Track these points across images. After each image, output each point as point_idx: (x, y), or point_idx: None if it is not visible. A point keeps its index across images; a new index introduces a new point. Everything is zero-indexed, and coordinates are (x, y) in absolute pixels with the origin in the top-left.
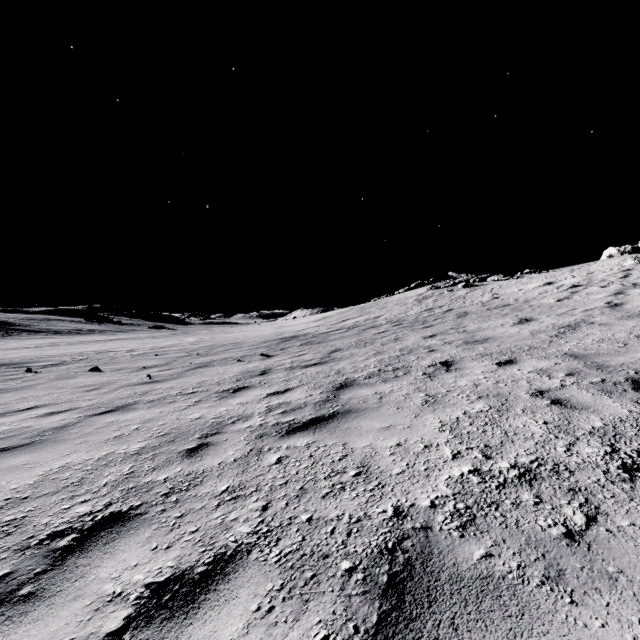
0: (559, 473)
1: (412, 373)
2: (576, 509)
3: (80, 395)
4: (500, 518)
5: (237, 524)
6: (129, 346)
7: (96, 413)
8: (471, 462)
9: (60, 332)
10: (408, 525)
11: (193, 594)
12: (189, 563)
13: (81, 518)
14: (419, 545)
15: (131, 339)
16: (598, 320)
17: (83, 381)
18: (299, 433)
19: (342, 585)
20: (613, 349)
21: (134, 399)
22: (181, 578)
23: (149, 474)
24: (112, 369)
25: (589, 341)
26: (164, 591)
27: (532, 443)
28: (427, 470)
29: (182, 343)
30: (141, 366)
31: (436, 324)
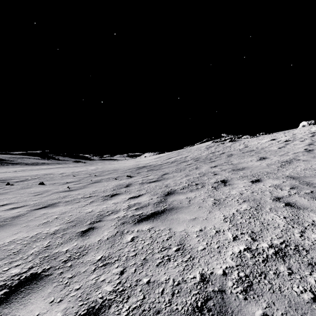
0: (299, 252)
1: (206, 186)
2: None
3: (31, 198)
4: (268, 285)
5: (104, 284)
6: (61, 171)
7: (37, 208)
8: (244, 243)
9: (28, 164)
10: (210, 288)
11: None
12: (71, 314)
13: (12, 277)
14: (218, 305)
15: (62, 167)
16: (302, 158)
17: (34, 190)
18: (144, 222)
19: None
20: (313, 174)
21: (58, 200)
22: None
23: (58, 247)
24: (50, 183)
25: (299, 169)
26: None
27: (279, 230)
28: (219, 248)
29: (88, 169)
30: (65, 182)
31: (216, 160)
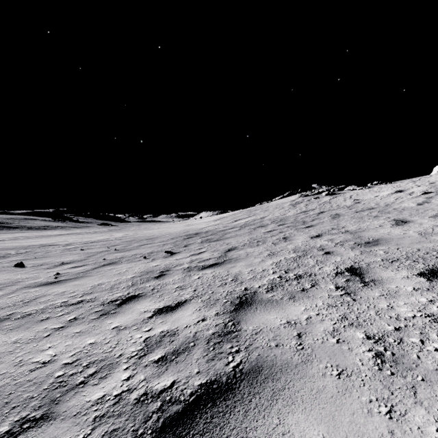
0: None
1: (321, 285)
2: None
3: None
4: None
5: None
6: (69, 240)
7: None
8: None
9: (32, 228)
10: None
11: None
12: None
13: None
14: None
15: (76, 234)
16: None
17: None
18: None
19: None
20: None
21: (12, 311)
22: None
23: None
24: (35, 264)
25: None
26: None
27: None
28: None
29: (110, 238)
30: (61, 261)
31: (316, 224)
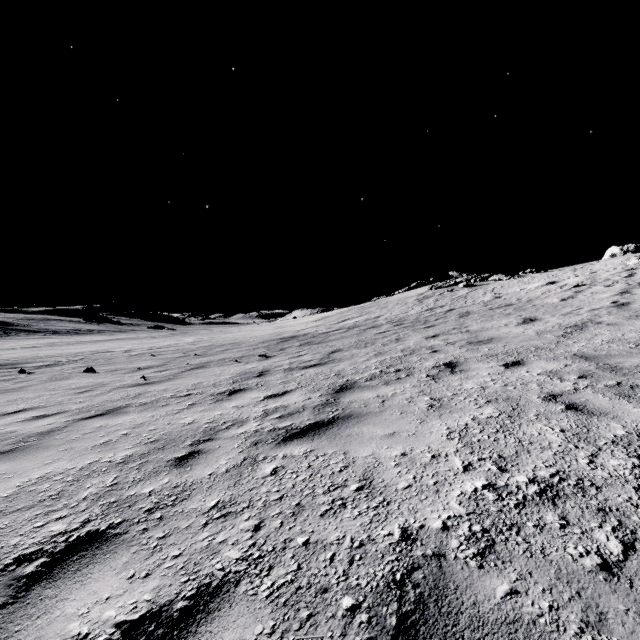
0: (584, 489)
1: (415, 375)
2: (609, 534)
3: (71, 397)
4: (523, 544)
5: (225, 547)
6: (126, 346)
7: (85, 417)
8: (485, 475)
9: (58, 332)
10: (418, 552)
11: (170, 638)
12: (168, 596)
13: (54, 538)
14: (432, 577)
15: (129, 339)
16: (606, 320)
17: (76, 382)
18: (297, 440)
19: (343, 629)
20: (625, 350)
21: (126, 402)
22: (158, 616)
23: (134, 486)
24: (107, 370)
25: (598, 341)
26: (137, 633)
27: (550, 454)
28: (436, 484)
29: (180, 343)
30: (137, 367)
31: (438, 324)
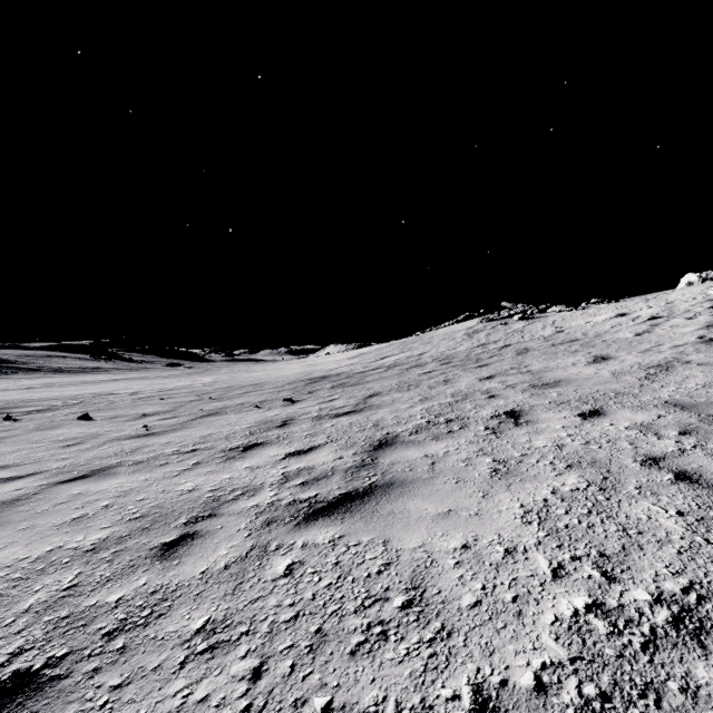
0: None
1: (471, 427)
2: None
3: (54, 452)
4: None
5: (205, 712)
6: (134, 387)
7: (64, 480)
8: (585, 587)
9: (61, 370)
10: None
11: None
12: None
13: None
14: None
15: (138, 379)
16: (695, 358)
17: (66, 433)
18: (322, 519)
19: None
20: None
21: (118, 459)
22: None
23: (97, 590)
24: (105, 417)
25: (692, 385)
26: None
27: (673, 551)
28: (517, 601)
29: (195, 384)
30: (140, 413)
31: (492, 363)
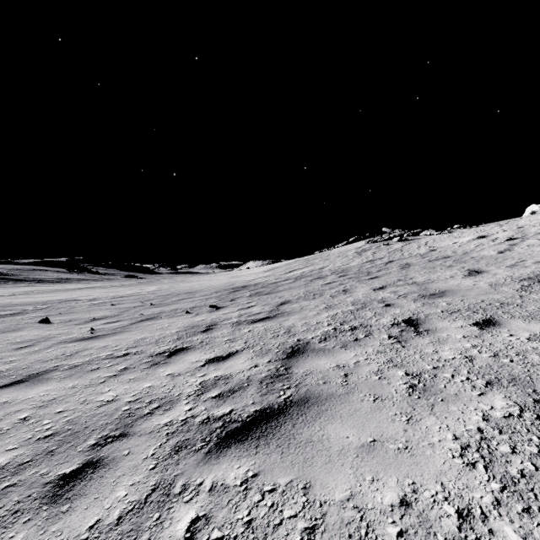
0: None
1: (375, 335)
2: None
3: (6, 355)
4: None
5: None
6: (94, 295)
7: None
8: None
9: (43, 281)
10: None
11: None
12: None
13: None
14: None
15: (99, 288)
16: None
17: (24, 335)
18: (235, 447)
19: None
20: None
21: (56, 363)
22: None
23: None
24: (62, 320)
25: None
26: None
27: None
28: None
29: (142, 292)
30: (91, 317)
31: (381, 275)
